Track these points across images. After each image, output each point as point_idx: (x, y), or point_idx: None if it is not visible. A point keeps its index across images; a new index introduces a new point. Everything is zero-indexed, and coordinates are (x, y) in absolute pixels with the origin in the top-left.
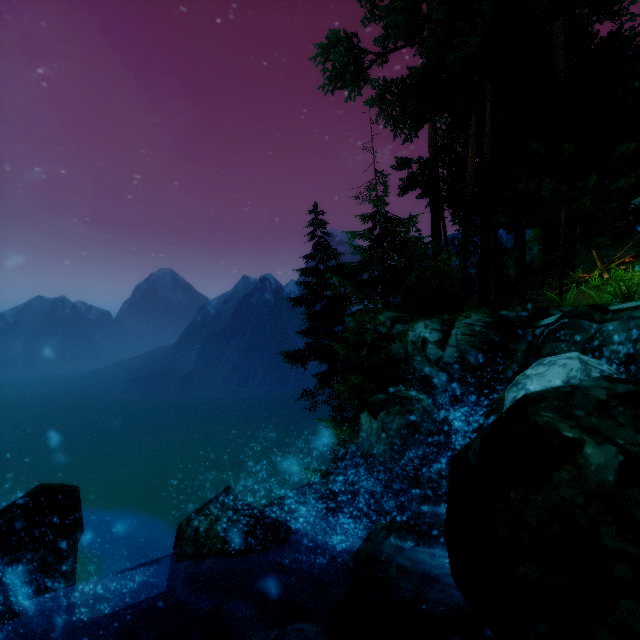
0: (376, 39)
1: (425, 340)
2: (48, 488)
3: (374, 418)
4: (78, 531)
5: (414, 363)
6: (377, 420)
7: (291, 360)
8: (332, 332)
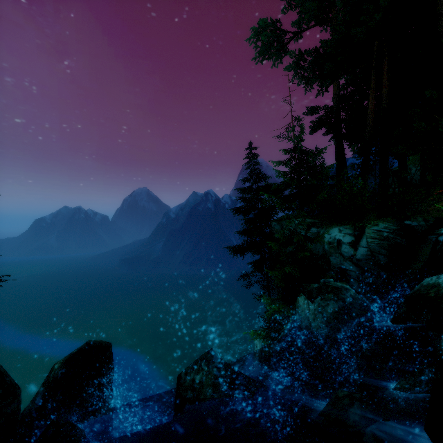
0: (293, 22)
1: (340, 241)
2: (94, 344)
3: (311, 302)
4: (112, 373)
5: (330, 258)
6: (314, 303)
7: (234, 252)
8: (263, 233)
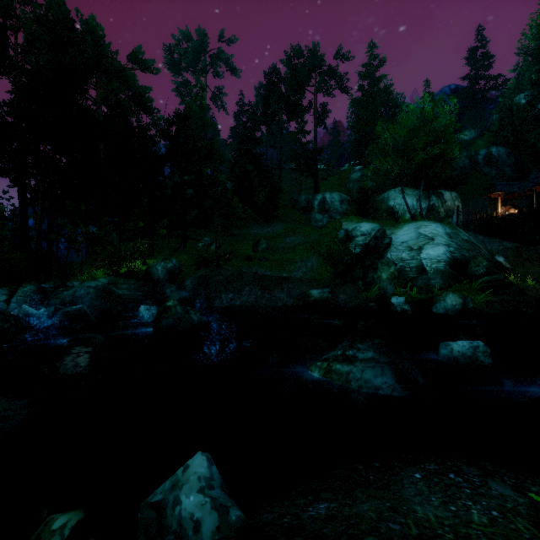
0: None
1: None
2: None
3: None
4: None
5: None
6: None
7: None
8: None
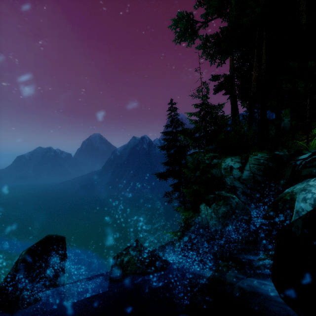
0: (202, 15)
1: (231, 167)
2: (52, 237)
3: (209, 207)
4: (65, 258)
5: (225, 179)
6: (210, 208)
7: (159, 177)
8: (180, 163)
